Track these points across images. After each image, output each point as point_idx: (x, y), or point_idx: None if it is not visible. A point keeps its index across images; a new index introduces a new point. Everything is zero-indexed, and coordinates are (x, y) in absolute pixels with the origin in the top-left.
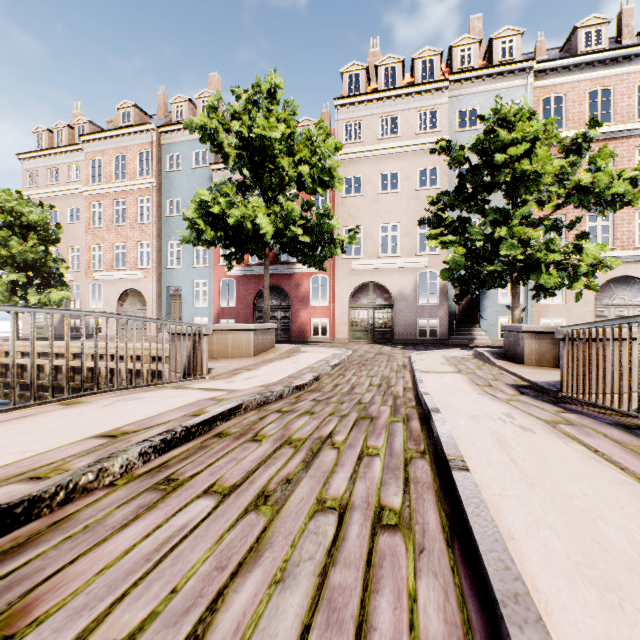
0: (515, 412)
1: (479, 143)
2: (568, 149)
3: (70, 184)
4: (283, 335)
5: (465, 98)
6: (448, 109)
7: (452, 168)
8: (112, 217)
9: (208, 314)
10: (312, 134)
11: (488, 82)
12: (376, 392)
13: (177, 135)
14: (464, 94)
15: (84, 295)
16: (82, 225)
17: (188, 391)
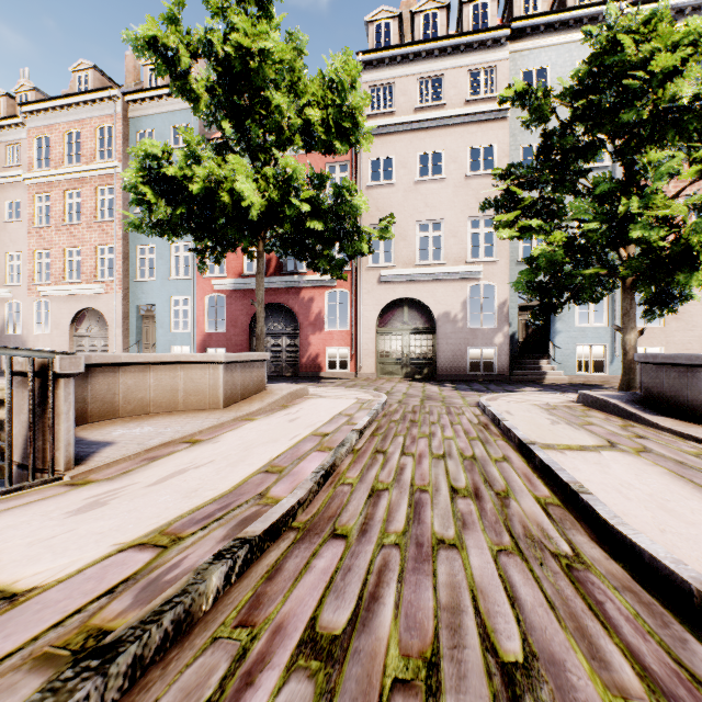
0: None
1: (577, 81)
2: None
3: (8, 170)
4: (289, 369)
5: (531, 53)
6: (508, 68)
7: (530, 127)
8: (63, 213)
9: (190, 341)
10: (326, 74)
11: (562, 32)
12: (486, 530)
13: (149, 105)
14: (530, 48)
15: (26, 316)
16: (24, 224)
17: None
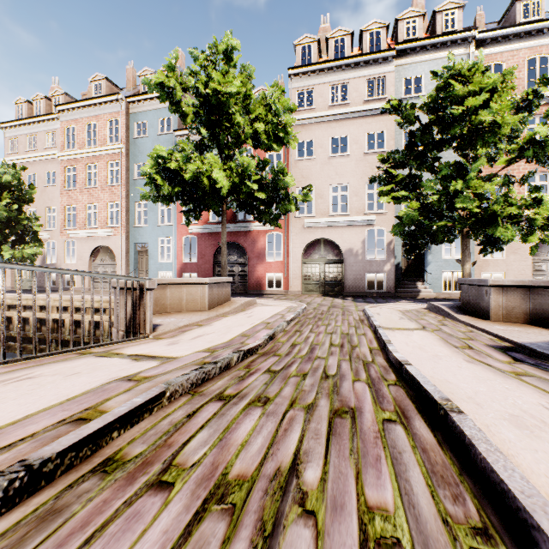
0: None
1: (430, 101)
2: (518, 106)
3: (47, 150)
4: (241, 288)
5: (410, 67)
6: (394, 77)
7: (402, 127)
8: (85, 180)
9: (172, 269)
10: (267, 95)
11: (432, 51)
12: (340, 355)
13: (144, 104)
14: (409, 63)
15: (59, 251)
16: (58, 187)
17: (110, 361)
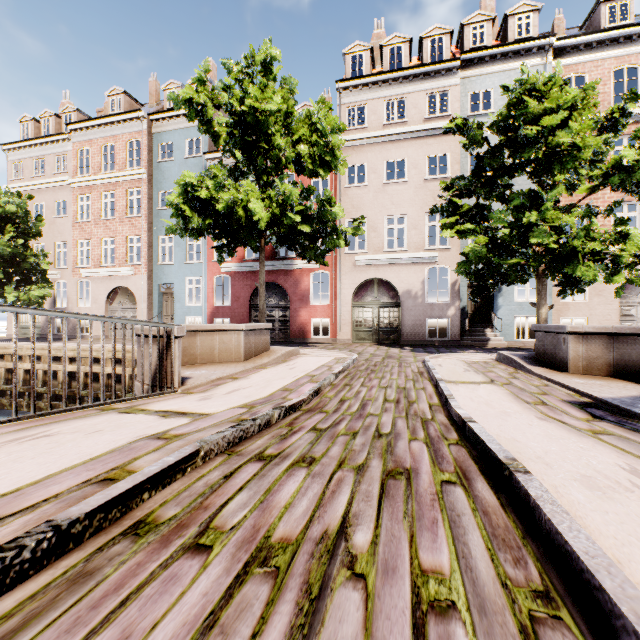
0: (639, 465)
1: (501, 119)
2: (602, 125)
3: (56, 176)
4: (281, 336)
5: (478, 79)
6: (459, 91)
7: (468, 150)
8: (100, 210)
9: (202, 313)
10: (312, 113)
11: (503, 61)
12: (395, 412)
13: (169, 123)
14: (477, 75)
15: (71, 293)
16: (69, 219)
17: (135, 418)
